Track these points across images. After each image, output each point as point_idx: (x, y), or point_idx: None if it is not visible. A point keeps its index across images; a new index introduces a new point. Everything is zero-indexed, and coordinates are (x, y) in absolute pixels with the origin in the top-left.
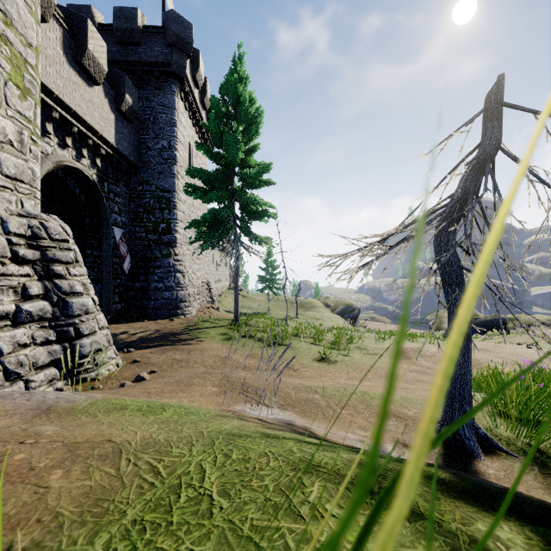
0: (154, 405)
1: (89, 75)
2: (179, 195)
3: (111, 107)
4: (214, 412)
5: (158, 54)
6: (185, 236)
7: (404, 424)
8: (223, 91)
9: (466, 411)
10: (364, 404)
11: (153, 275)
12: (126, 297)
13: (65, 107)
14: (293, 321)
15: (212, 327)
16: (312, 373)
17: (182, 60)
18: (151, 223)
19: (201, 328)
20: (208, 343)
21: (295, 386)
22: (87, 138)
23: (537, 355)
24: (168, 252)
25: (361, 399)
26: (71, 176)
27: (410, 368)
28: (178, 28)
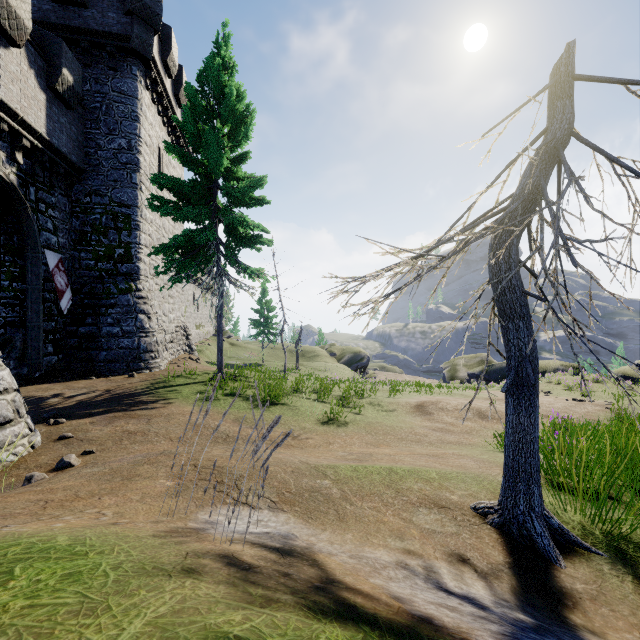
0: (0, 557)
1: (1, 30)
2: (143, 213)
3: (40, 82)
4: (138, 557)
5: (113, 23)
6: (152, 266)
7: (450, 517)
8: (202, 79)
9: (534, 495)
10: (393, 489)
11: (106, 316)
12: (65, 346)
13: None
14: (292, 373)
15: (186, 384)
16: (317, 440)
17: (146, 35)
18: (104, 247)
19: (172, 385)
20: (179, 406)
21: (295, 469)
22: None
23: (557, 403)
24: (127, 286)
25: (387, 482)
26: None
27: (432, 425)
28: None
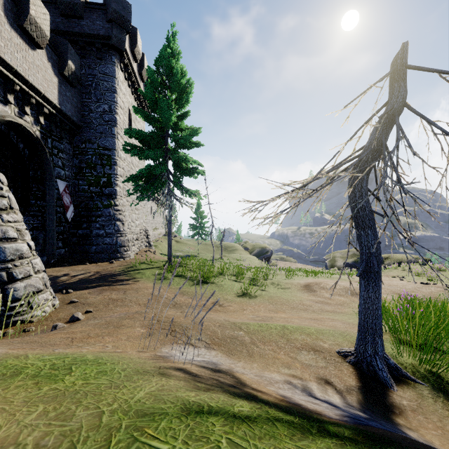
0: (62, 362)
1: (31, 38)
2: (119, 153)
3: (54, 70)
4: (133, 366)
5: (100, 28)
6: (125, 189)
7: (322, 357)
8: (158, 63)
9: (377, 344)
10: (284, 338)
11: (95, 223)
12: (69, 243)
13: (7, 65)
14: (218, 262)
15: (148, 268)
16: (236, 307)
17: (121, 35)
18: (94, 177)
19: (138, 269)
20: (143, 283)
21: (221, 324)
22: (30, 96)
23: (408, 285)
24: (109, 203)
25: (281, 334)
26: (14, 132)
27: (315, 299)
28: (118, 7)
